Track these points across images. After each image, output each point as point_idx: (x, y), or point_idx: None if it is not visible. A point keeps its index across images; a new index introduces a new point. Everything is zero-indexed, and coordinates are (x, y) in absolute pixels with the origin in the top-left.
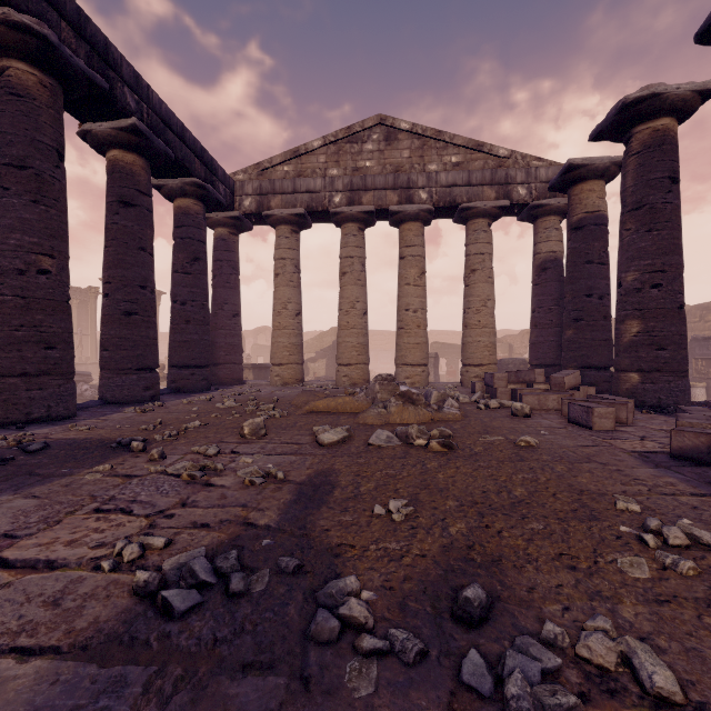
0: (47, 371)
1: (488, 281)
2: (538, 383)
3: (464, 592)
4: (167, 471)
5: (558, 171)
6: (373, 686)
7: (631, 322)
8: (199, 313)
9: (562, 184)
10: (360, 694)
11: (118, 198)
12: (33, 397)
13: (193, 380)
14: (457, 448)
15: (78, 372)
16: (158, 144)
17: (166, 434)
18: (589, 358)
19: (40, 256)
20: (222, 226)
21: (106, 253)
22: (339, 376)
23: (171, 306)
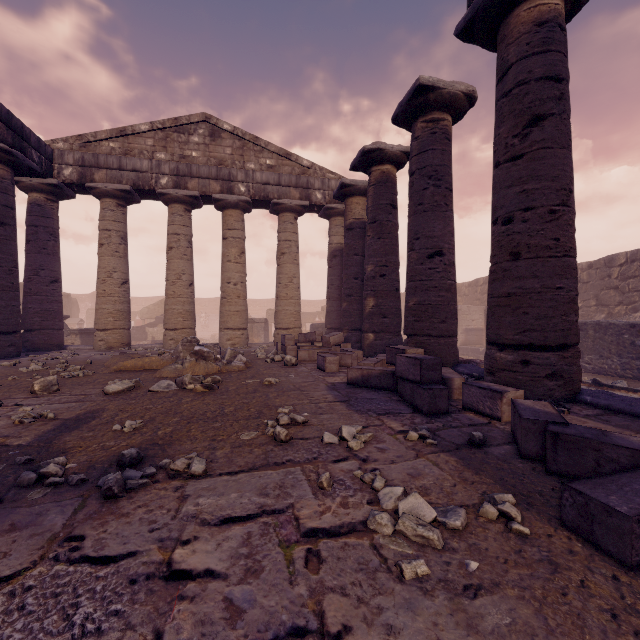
0: None
1: (294, 263)
2: (318, 342)
3: (123, 451)
4: None
5: None
6: (43, 494)
7: (370, 299)
8: (5, 279)
9: (340, 196)
10: (33, 499)
11: None
12: None
13: None
14: (217, 388)
15: None
16: None
17: None
18: (356, 323)
19: None
20: (38, 191)
21: None
22: (166, 339)
23: None
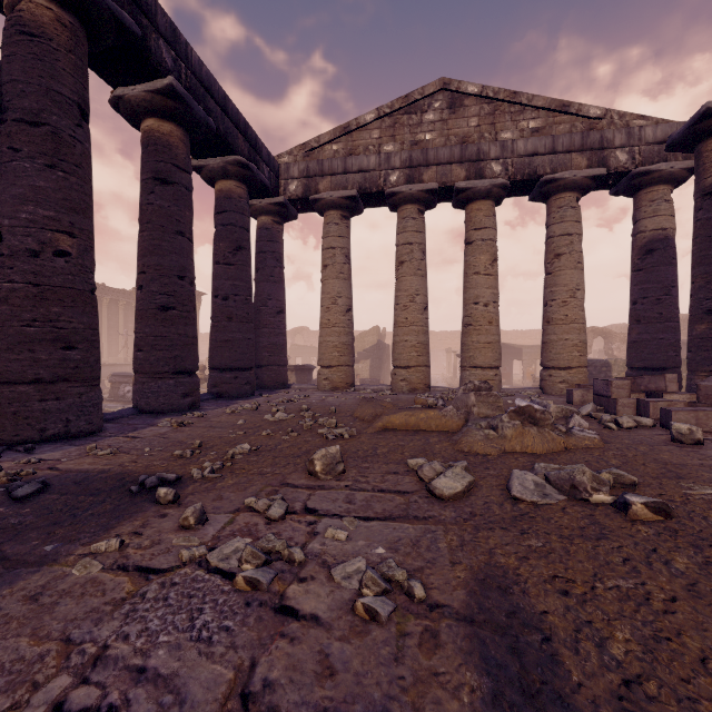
0: (65, 377)
1: (577, 267)
2: (669, 393)
3: None
4: (208, 561)
5: (669, 129)
6: None
7: None
8: (242, 309)
9: (690, 139)
10: None
11: (153, 174)
12: (48, 409)
13: (236, 384)
14: (676, 514)
15: (121, 373)
16: (197, 111)
17: (206, 468)
18: None
19: (57, 233)
20: (266, 214)
21: (140, 239)
22: (396, 379)
23: (212, 301)
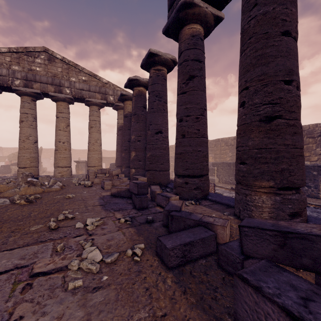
0: None
1: (98, 132)
2: (108, 173)
3: None
4: None
5: None
6: None
7: (133, 152)
8: None
9: (121, 100)
10: None
11: None
12: None
13: None
14: (35, 202)
15: None
16: None
17: None
18: (129, 163)
19: None
20: None
21: None
22: (18, 173)
23: None
